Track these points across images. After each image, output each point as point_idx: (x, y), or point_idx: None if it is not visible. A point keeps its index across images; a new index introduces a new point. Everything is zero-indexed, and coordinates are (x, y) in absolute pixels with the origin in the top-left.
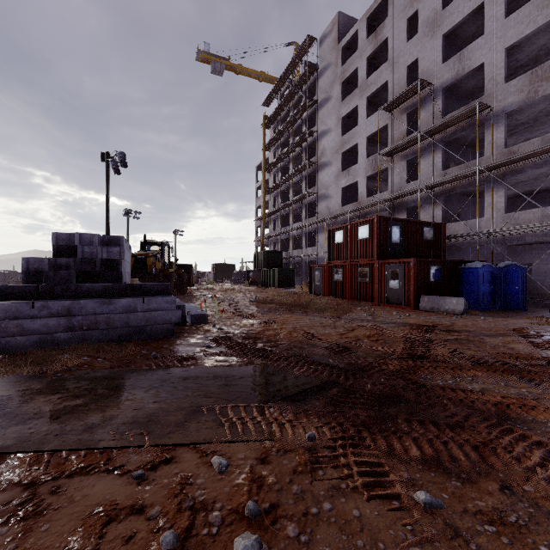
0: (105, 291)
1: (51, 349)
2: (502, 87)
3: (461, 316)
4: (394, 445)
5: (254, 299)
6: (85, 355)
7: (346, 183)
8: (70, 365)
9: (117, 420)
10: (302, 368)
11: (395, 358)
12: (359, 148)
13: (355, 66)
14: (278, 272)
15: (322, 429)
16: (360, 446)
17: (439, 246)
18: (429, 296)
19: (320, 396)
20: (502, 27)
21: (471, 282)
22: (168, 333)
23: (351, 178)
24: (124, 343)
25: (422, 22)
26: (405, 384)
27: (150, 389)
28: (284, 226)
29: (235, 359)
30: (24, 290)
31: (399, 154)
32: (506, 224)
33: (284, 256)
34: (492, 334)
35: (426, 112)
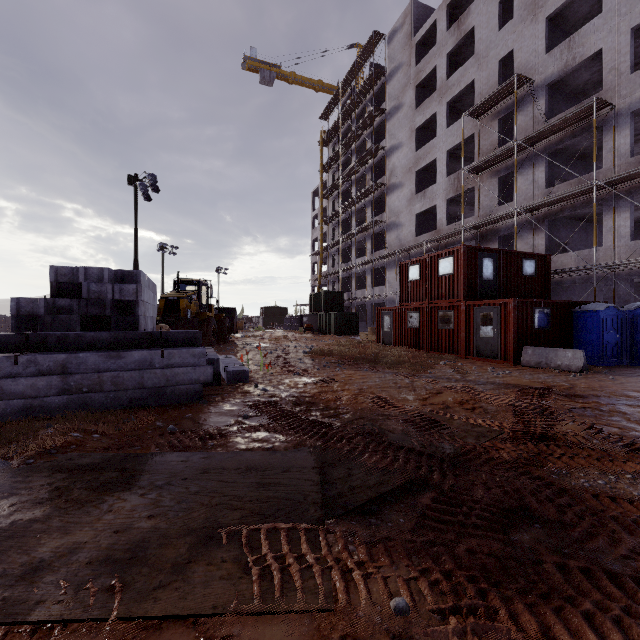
0: (114, 341)
1: (40, 418)
2: (627, 78)
3: (581, 375)
4: (551, 629)
5: (309, 350)
6: (76, 429)
7: (421, 208)
8: (51, 446)
9: (81, 555)
10: (375, 454)
11: (506, 439)
12: (438, 164)
13: (432, 65)
14: (339, 317)
15: (417, 584)
16: (491, 631)
17: (543, 283)
18: (534, 347)
19: (405, 505)
20: (627, 2)
21: (589, 329)
22: (195, 395)
23: (427, 202)
24: (135, 410)
25: (519, 4)
26: (534, 487)
27: (150, 491)
28: (346, 262)
29: (280, 438)
30: (8, 340)
31: (488, 170)
32: (633, 255)
33: (345, 297)
34: (634, 402)
35: (524, 116)
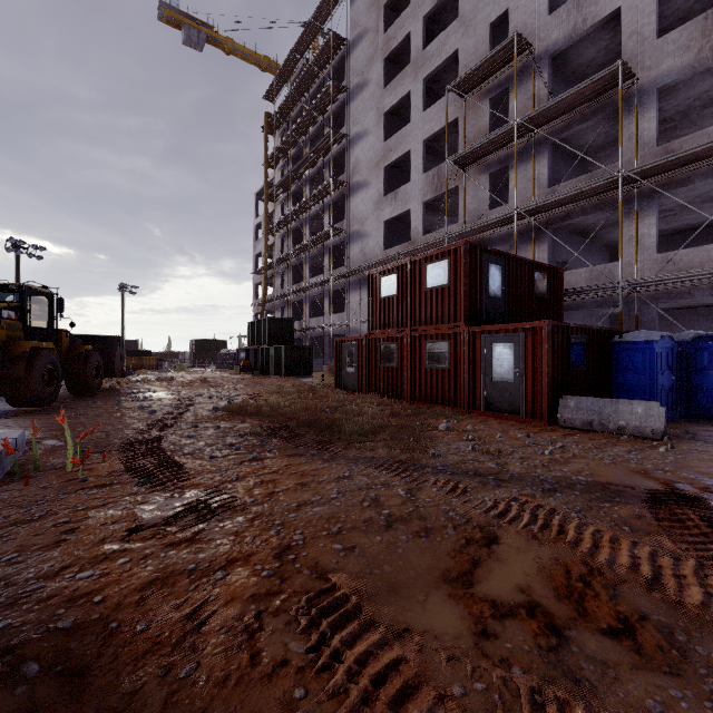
0: None
1: None
2: (652, 44)
3: (673, 446)
4: None
5: (225, 404)
6: None
7: (392, 213)
8: None
9: None
10: None
11: None
12: (413, 157)
13: (406, 31)
14: (286, 352)
15: None
16: None
17: (555, 306)
18: (579, 397)
19: None
20: None
21: (638, 368)
22: None
23: (399, 205)
24: None
25: None
26: None
27: None
28: (298, 282)
29: None
30: None
31: (476, 164)
32: (660, 271)
33: (296, 327)
34: None
35: (522, 94)
